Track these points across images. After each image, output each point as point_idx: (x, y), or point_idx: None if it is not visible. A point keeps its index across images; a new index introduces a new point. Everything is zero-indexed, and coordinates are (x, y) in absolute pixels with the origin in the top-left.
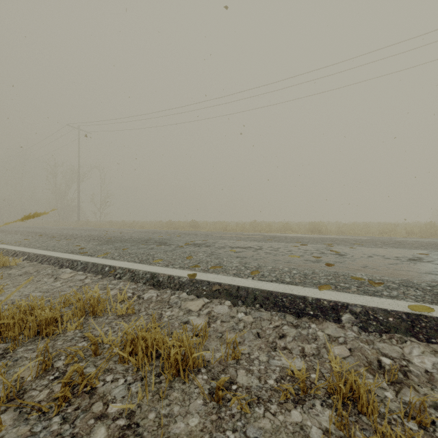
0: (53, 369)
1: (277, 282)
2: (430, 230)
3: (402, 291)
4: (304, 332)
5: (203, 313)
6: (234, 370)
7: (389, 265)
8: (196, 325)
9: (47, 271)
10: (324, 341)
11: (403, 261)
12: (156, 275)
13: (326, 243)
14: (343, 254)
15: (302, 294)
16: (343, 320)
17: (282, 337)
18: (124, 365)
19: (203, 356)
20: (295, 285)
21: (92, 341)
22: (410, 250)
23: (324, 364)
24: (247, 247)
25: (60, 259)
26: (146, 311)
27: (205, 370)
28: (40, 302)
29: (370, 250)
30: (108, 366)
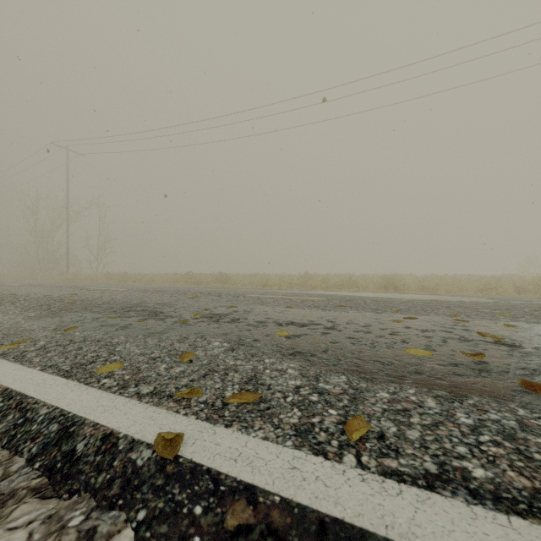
0: None
1: (453, 490)
2: None
3: None
4: None
5: None
6: None
7: None
8: None
9: None
10: None
11: None
12: (73, 429)
13: (448, 314)
14: (512, 344)
15: None
16: None
17: None
18: None
19: None
20: (536, 516)
21: None
22: None
23: None
24: (307, 323)
25: None
26: None
27: None
28: None
29: None
30: None
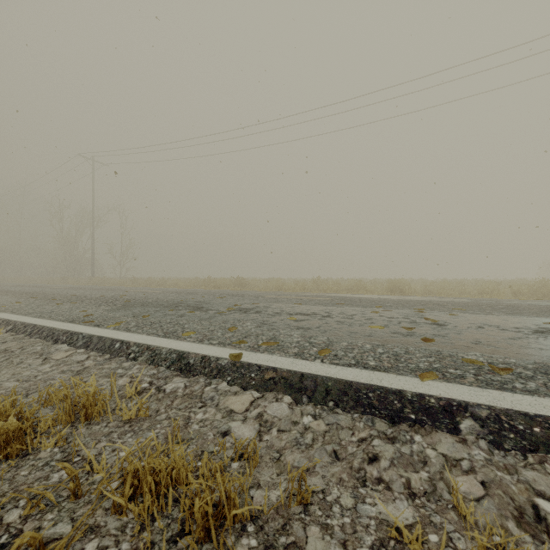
0: (1, 527)
1: (357, 367)
2: (542, 290)
3: (542, 381)
4: (405, 451)
5: (251, 416)
6: (301, 527)
7: (510, 341)
8: (240, 441)
9: (35, 348)
10: (439, 468)
11: (527, 333)
12: (185, 355)
13: (416, 308)
14: (442, 324)
15: (397, 387)
16: (463, 430)
17: (374, 461)
18: (121, 517)
19: (250, 497)
20: (385, 371)
21: (70, 475)
22: (530, 317)
23: (446, 512)
24: (311, 313)
25: (55, 331)
26: (167, 412)
27: (254, 527)
28: (4, 402)
29: (477, 317)
30: (93, 520)
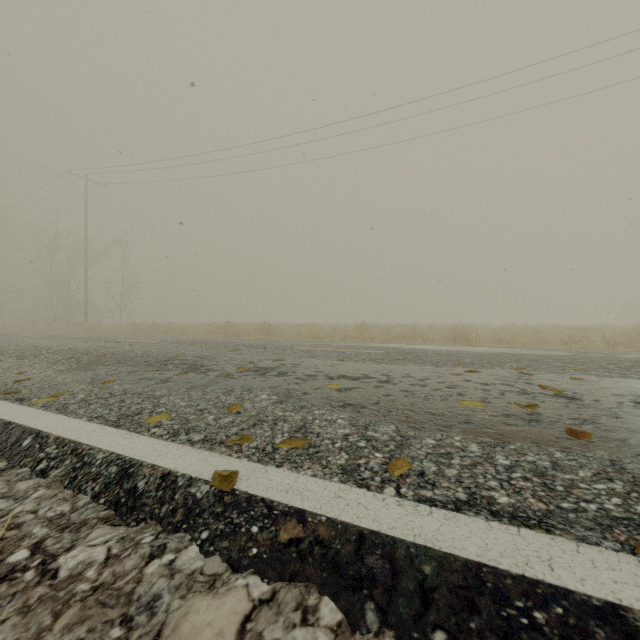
0: None
1: (477, 511)
2: None
3: None
4: None
5: None
6: None
7: None
8: None
9: None
10: None
11: None
12: (132, 470)
13: (514, 368)
14: (572, 397)
15: (601, 593)
16: None
17: None
18: None
19: None
20: (542, 527)
21: None
22: None
23: None
24: (360, 376)
25: None
26: None
27: None
28: None
29: (615, 383)
30: None
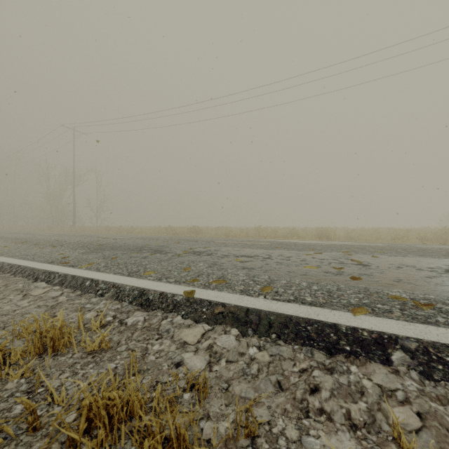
0: None
1: (296, 302)
2: (444, 236)
3: None
4: (343, 381)
5: (202, 348)
6: None
7: (426, 279)
8: (191, 373)
9: (17, 285)
10: (376, 399)
11: (440, 273)
12: (145, 292)
13: (343, 251)
14: (366, 265)
15: (332, 321)
16: (395, 361)
17: (315, 392)
18: None
19: (200, 429)
20: (320, 306)
21: (28, 409)
22: (440, 259)
23: (387, 445)
24: (254, 255)
25: (36, 271)
26: (127, 344)
27: None
28: None
29: (395, 259)
30: None
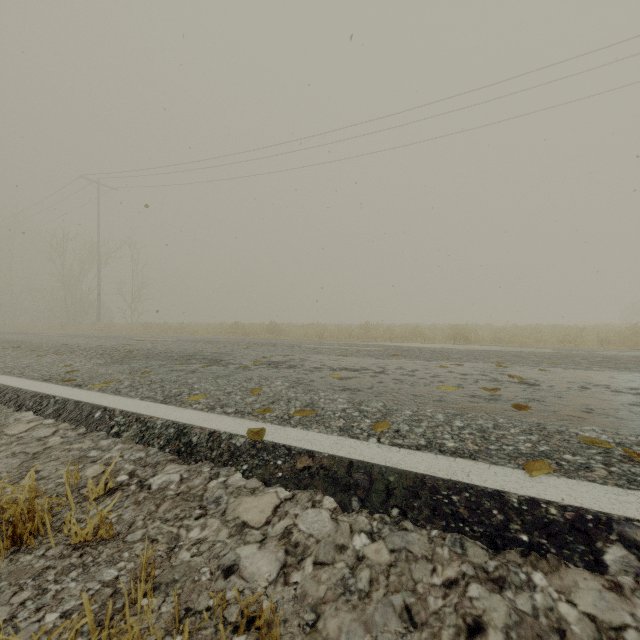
0: None
1: (430, 450)
2: (635, 338)
3: None
4: (523, 607)
5: (273, 534)
6: None
7: (632, 408)
8: (248, 598)
9: None
10: None
11: None
12: (186, 430)
13: (494, 362)
14: (533, 383)
15: (494, 486)
16: (611, 565)
17: (477, 633)
18: None
19: None
20: (471, 458)
21: None
22: None
23: None
24: (360, 368)
25: (21, 393)
26: (145, 527)
27: None
28: None
29: (575, 374)
30: None
